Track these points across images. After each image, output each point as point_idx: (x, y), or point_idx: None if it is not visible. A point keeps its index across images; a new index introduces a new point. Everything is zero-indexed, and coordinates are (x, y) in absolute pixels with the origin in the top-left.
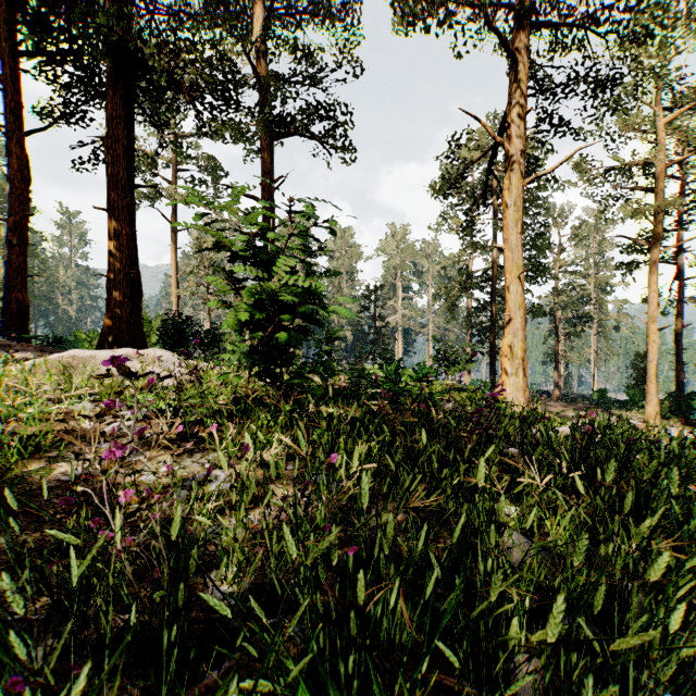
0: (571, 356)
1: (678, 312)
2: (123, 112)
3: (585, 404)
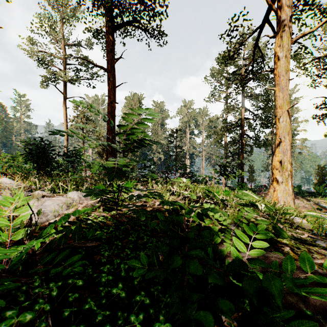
0: None
1: None
2: None
3: None
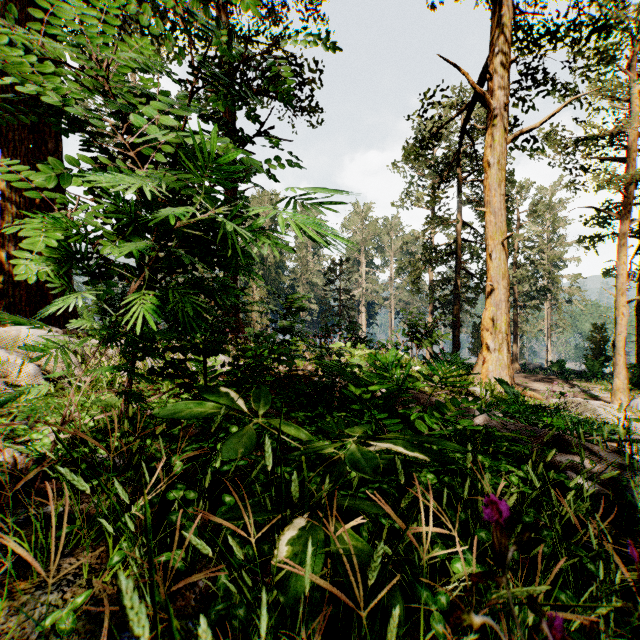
0: (526, 328)
1: (639, 285)
2: (21, 14)
3: (544, 374)
